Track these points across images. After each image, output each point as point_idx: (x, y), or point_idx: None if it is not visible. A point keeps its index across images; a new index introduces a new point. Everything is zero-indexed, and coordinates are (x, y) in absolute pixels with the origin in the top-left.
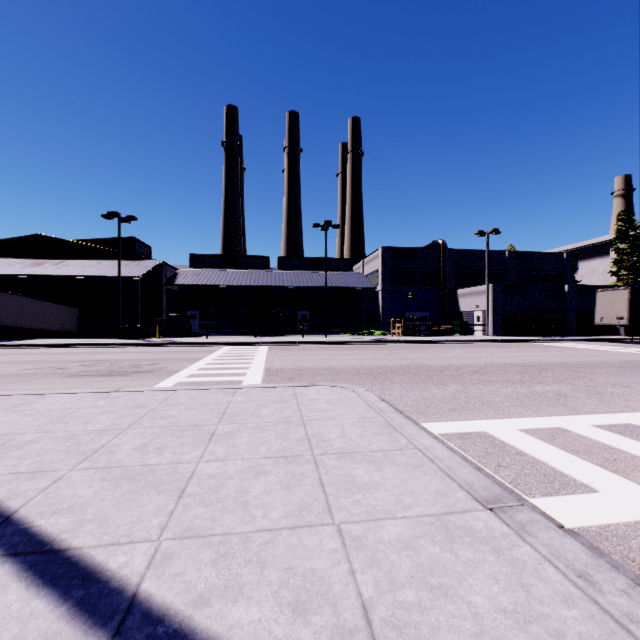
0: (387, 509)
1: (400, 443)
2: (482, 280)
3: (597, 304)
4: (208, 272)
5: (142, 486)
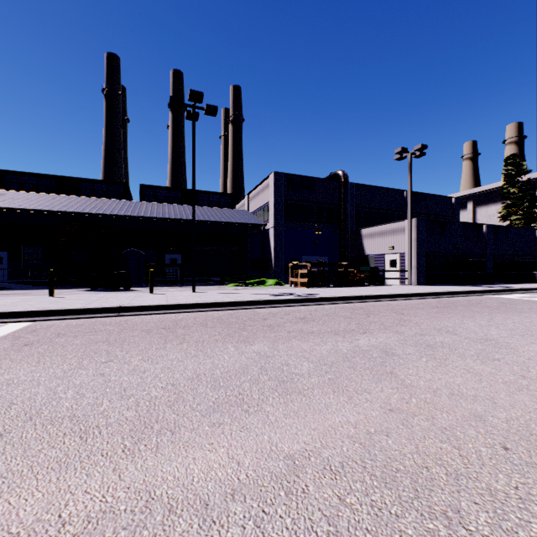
0: None
1: None
2: (381, 221)
3: None
4: (21, 194)
5: None
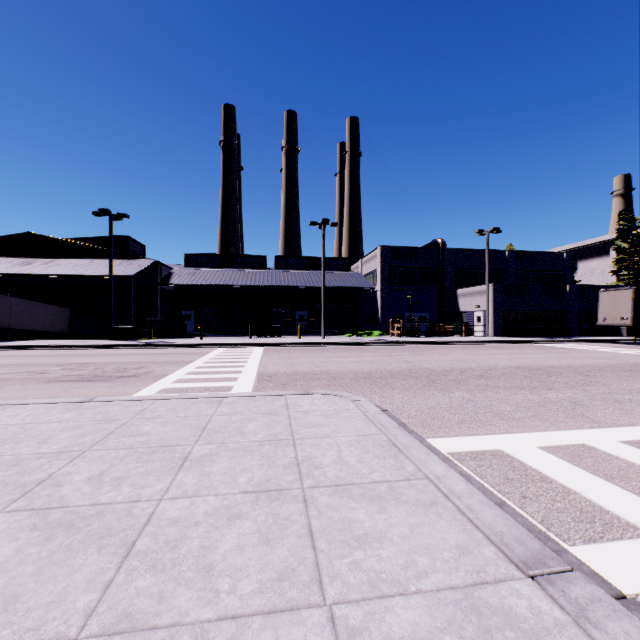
0: (395, 577)
1: (407, 470)
2: (482, 280)
3: (600, 304)
4: (204, 271)
5: (81, 539)
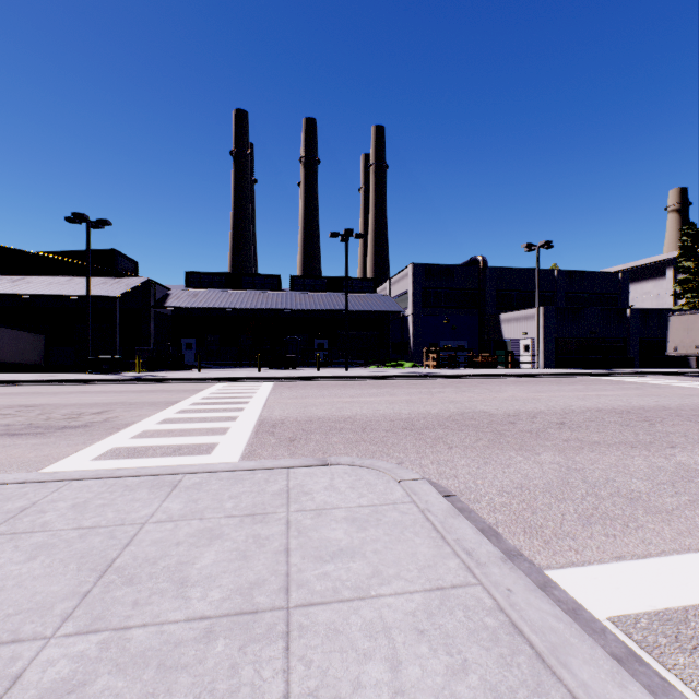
0: None
1: None
2: (527, 303)
3: (670, 331)
4: (207, 293)
5: None
